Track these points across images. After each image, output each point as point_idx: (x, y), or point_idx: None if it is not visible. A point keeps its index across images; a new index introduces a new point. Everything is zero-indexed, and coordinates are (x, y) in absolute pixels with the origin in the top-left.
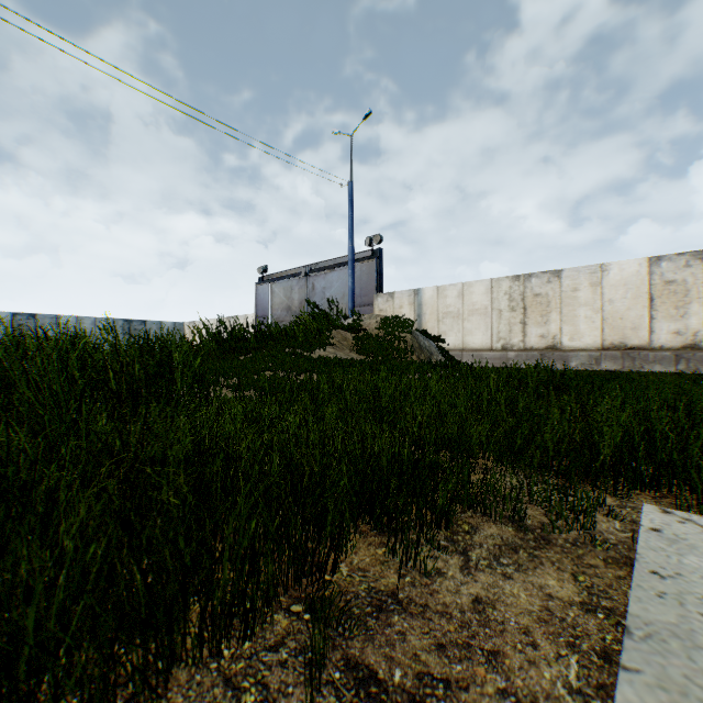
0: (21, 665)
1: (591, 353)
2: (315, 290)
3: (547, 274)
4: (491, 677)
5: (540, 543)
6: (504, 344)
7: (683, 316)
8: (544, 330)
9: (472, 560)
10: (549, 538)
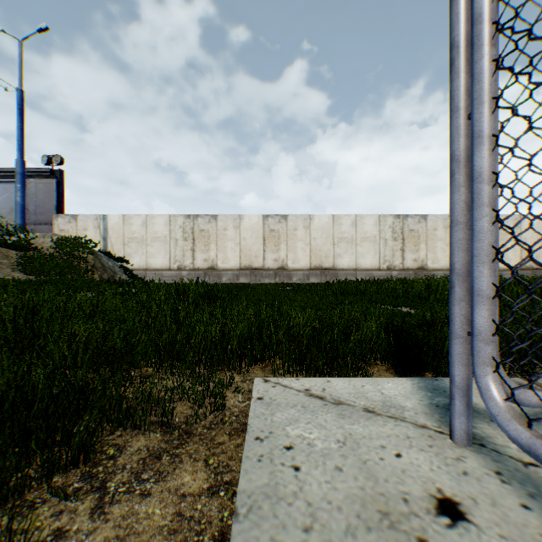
0: None
1: (235, 272)
2: None
3: (209, 216)
4: None
5: (184, 438)
6: (180, 265)
7: (279, 251)
8: (207, 255)
9: (110, 493)
10: (192, 430)
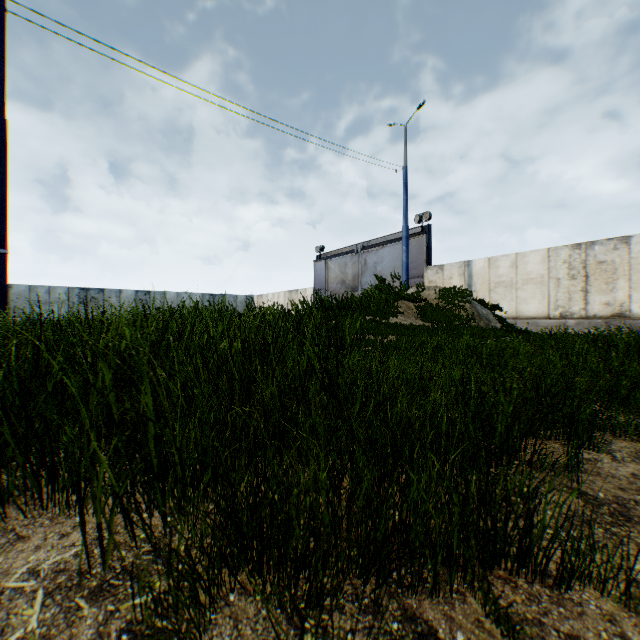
0: (440, 448)
1: None
2: (367, 265)
3: (612, 240)
4: None
5: None
6: (562, 312)
7: None
8: (608, 297)
9: (617, 457)
10: None
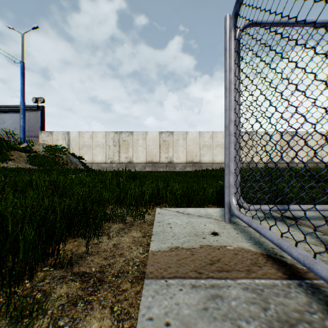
0: None
1: (143, 164)
2: None
3: (128, 132)
4: (121, 259)
5: (131, 225)
6: (111, 160)
7: (168, 152)
8: (127, 155)
9: (111, 235)
10: (133, 224)
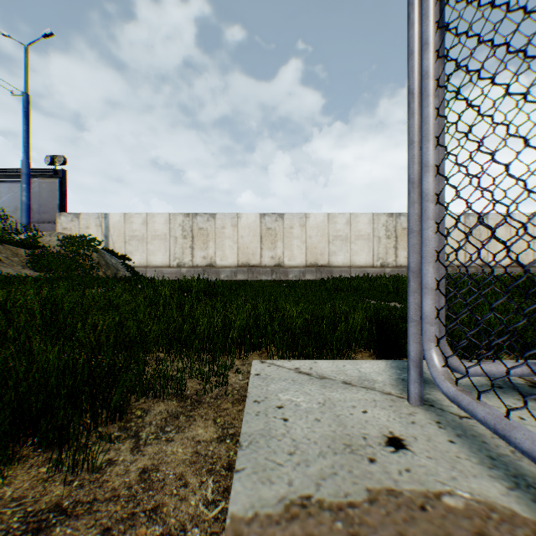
0: None
1: (232, 269)
2: None
3: (207, 215)
4: (151, 530)
5: (195, 405)
6: (179, 262)
7: (275, 248)
8: (205, 253)
9: (143, 439)
10: (201, 399)
